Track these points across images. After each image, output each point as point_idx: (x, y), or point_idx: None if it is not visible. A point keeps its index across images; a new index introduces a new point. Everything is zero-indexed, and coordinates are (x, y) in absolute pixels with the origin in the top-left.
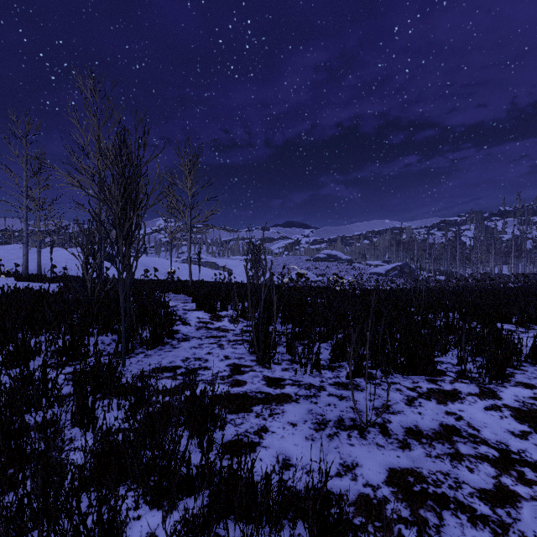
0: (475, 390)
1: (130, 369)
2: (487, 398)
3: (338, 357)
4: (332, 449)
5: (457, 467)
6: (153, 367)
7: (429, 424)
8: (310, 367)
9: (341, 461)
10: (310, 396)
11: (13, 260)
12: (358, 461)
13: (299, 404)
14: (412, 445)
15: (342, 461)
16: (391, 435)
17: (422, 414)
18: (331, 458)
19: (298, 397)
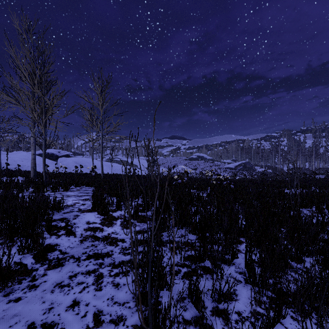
0: None
1: None
2: None
3: (273, 321)
4: None
5: None
6: None
7: None
8: None
9: None
10: None
11: None
12: None
13: None
14: None
15: None
16: None
17: None
18: None
19: None
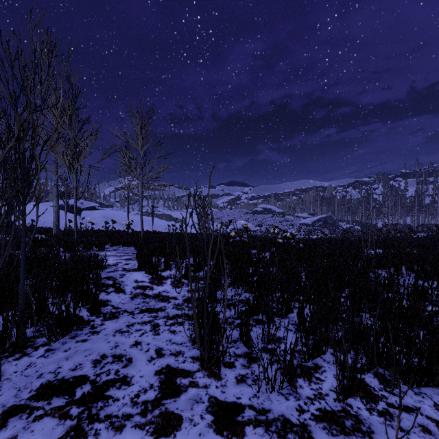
0: None
1: (3, 390)
2: None
3: (312, 353)
4: None
5: None
6: (42, 381)
7: None
8: (280, 381)
9: None
10: None
11: None
12: None
13: None
14: None
15: None
16: None
17: None
18: None
19: None
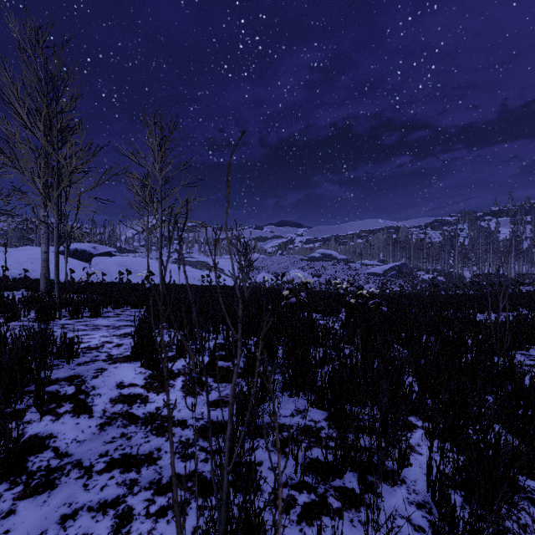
0: None
1: None
2: None
3: None
4: None
5: None
6: None
7: None
8: None
9: None
10: None
11: None
12: None
13: None
14: None
15: None
16: None
17: None
18: None
19: None
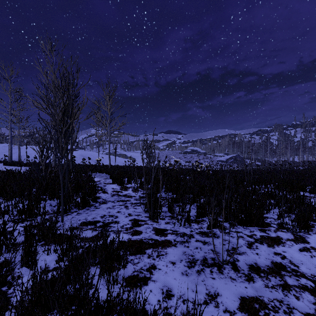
0: (291, 237)
1: (66, 223)
2: (300, 242)
3: (201, 215)
4: (200, 282)
5: (287, 296)
6: (81, 221)
7: (264, 262)
8: (184, 222)
9: (206, 292)
10: (184, 242)
11: (4, 153)
12: (219, 291)
13: (177, 248)
14: (254, 278)
15: (208, 292)
16: (239, 270)
17: (259, 254)
18: (199, 289)
19: (176, 242)
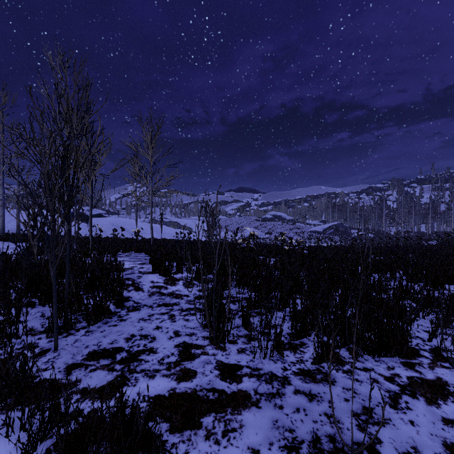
0: None
1: (62, 354)
2: None
3: (299, 334)
4: None
5: None
6: (89, 350)
7: (430, 445)
8: (270, 350)
9: None
10: (273, 395)
11: None
12: None
13: (261, 411)
14: None
15: None
16: None
17: (415, 423)
18: None
19: (258, 397)
